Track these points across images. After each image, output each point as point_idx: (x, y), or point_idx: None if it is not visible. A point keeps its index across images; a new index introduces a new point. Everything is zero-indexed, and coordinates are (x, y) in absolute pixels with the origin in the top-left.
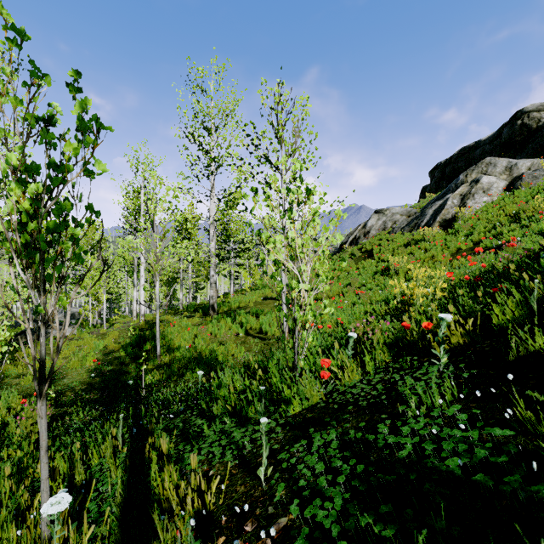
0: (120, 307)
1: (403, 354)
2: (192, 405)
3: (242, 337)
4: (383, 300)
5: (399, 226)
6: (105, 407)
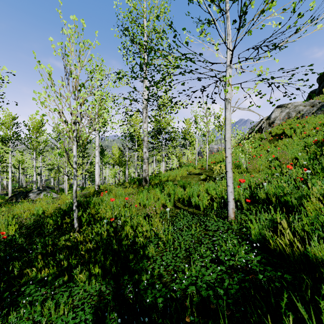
0: None
1: None
2: None
3: (170, 210)
4: None
5: (309, 111)
6: None
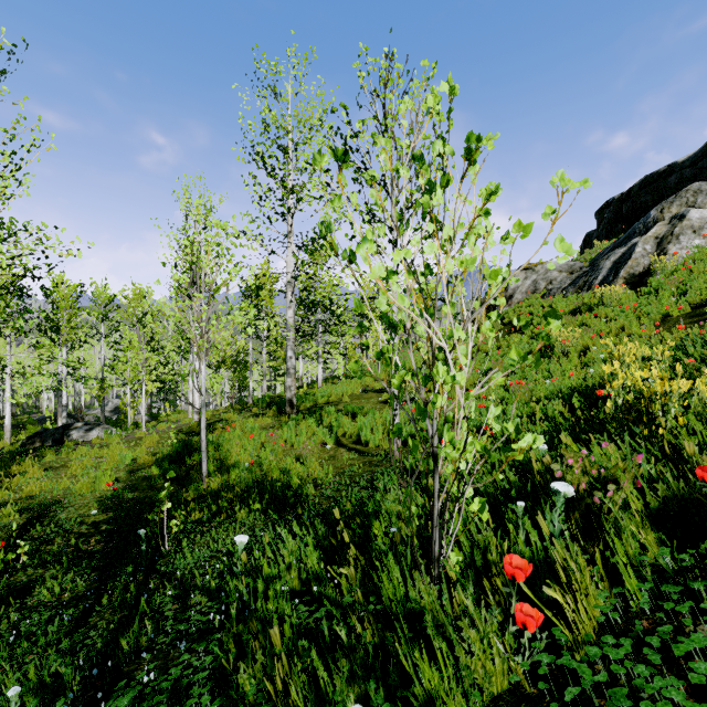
0: (176, 399)
1: (695, 541)
2: (214, 622)
3: (331, 449)
4: (557, 396)
5: (559, 286)
6: (103, 572)
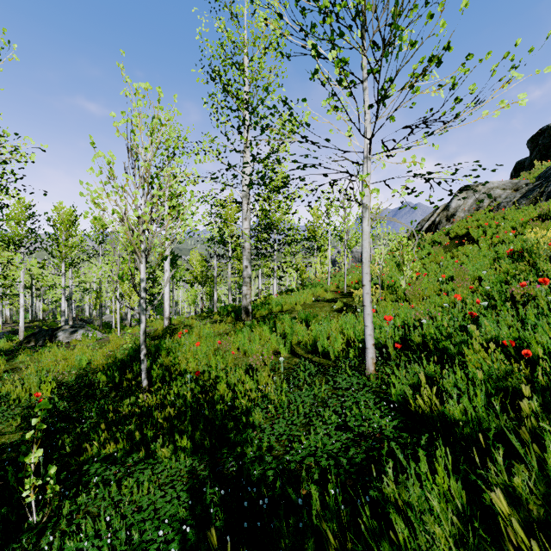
0: (162, 308)
1: None
2: None
3: (285, 359)
4: None
5: (509, 200)
6: None
